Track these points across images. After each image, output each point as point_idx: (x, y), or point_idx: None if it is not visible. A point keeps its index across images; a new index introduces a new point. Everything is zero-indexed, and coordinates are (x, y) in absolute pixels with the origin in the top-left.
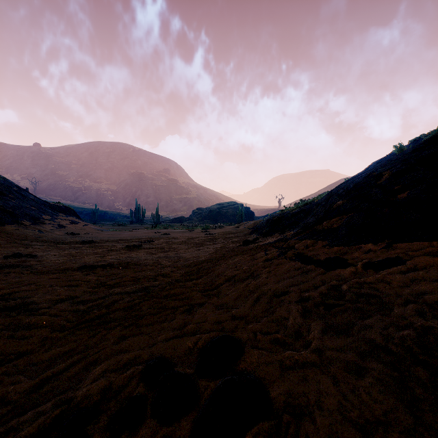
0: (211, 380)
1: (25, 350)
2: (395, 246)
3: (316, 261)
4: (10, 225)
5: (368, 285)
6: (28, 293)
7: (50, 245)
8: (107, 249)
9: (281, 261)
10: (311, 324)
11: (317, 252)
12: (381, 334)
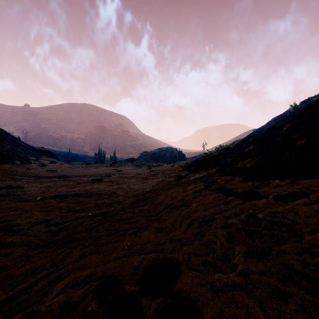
0: (152, 299)
1: (5, 266)
2: (298, 182)
3: (235, 193)
4: (5, 164)
5: (280, 215)
6: (13, 217)
7: (35, 179)
8: (76, 182)
9: (207, 193)
10: (235, 248)
11: (235, 186)
12: (298, 260)
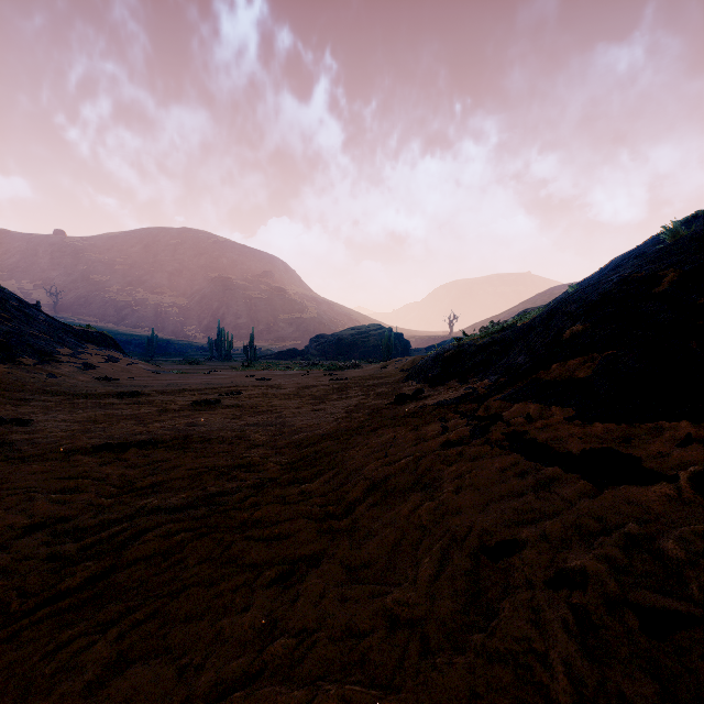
0: None
1: None
2: None
3: (562, 455)
4: None
5: None
6: None
7: (63, 400)
8: (159, 408)
9: (481, 451)
10: (627, 699)
11: (556, 434)
12: None
